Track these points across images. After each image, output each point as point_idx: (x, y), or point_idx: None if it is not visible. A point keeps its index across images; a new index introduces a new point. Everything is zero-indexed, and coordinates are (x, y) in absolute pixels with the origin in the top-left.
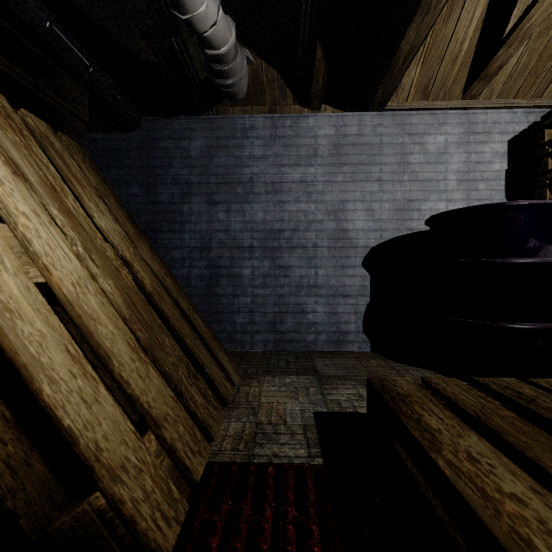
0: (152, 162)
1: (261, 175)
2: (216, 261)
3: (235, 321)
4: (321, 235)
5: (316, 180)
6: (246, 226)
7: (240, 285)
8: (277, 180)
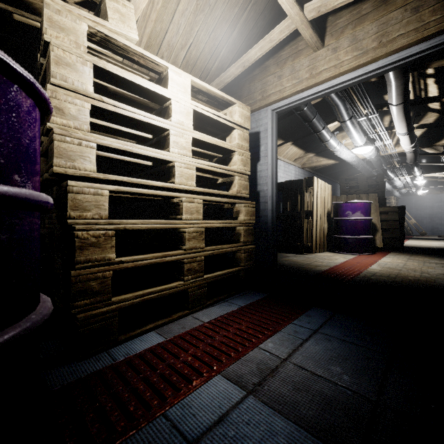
0: (403, 203)
1: (428, 205)
2: (417, 220)
3: (422, 230)
4: (442, 215)
5: (441, 205)
6: (424, 214)
7: (423, 224)
8: (432, 206)
